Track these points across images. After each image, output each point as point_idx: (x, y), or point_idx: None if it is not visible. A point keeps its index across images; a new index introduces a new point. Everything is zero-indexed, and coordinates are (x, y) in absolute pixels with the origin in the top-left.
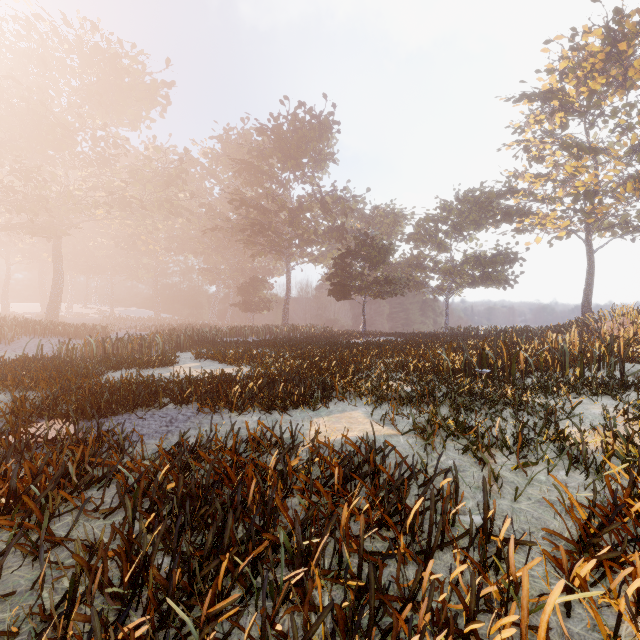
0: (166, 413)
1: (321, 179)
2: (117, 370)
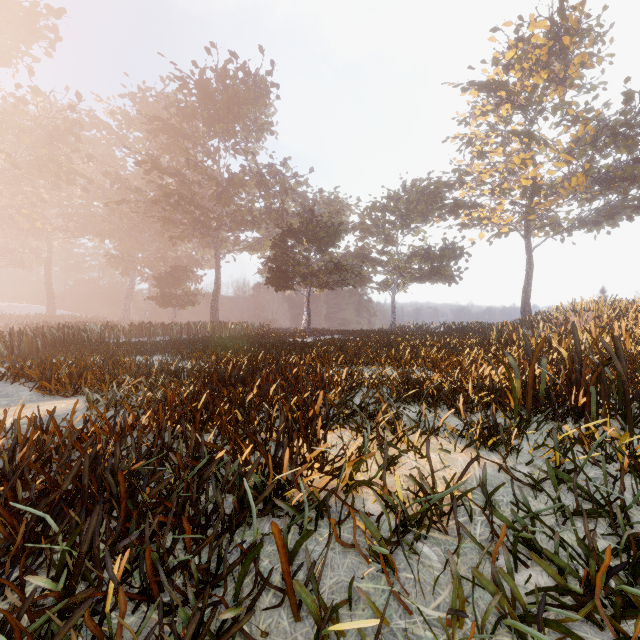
0: None
1: (257, 152)
2: None
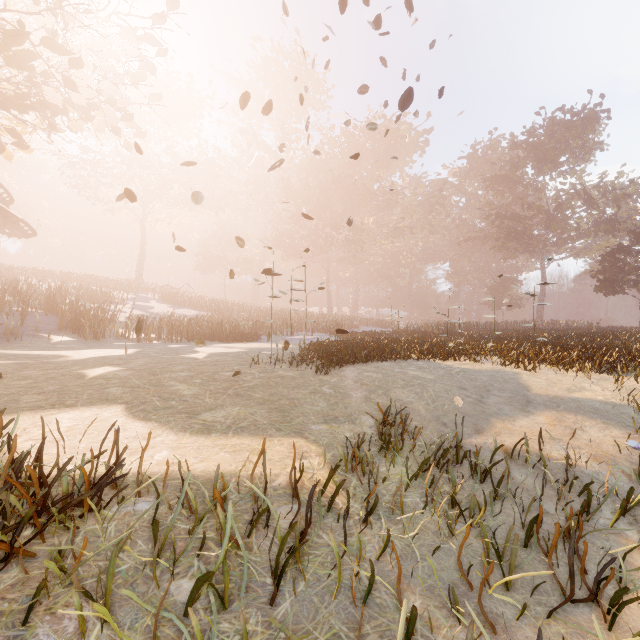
0: None
1: (584, 172)
2: None
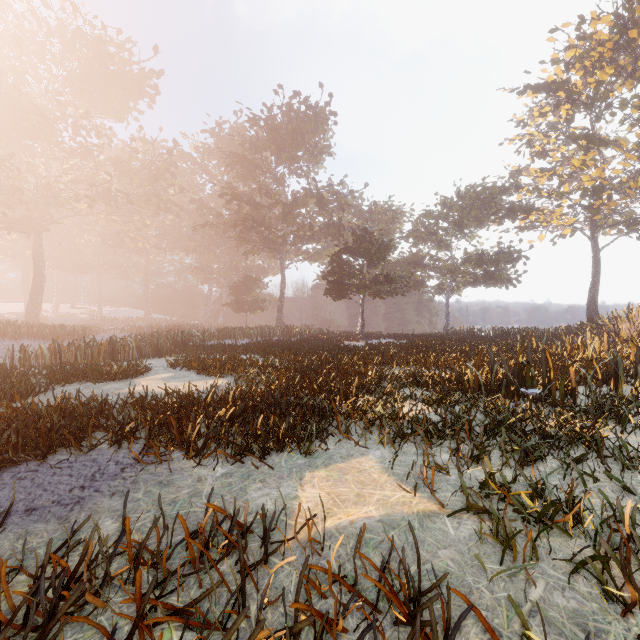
0: (94, 459)
1: (317, 173)
2: (68, 384)
